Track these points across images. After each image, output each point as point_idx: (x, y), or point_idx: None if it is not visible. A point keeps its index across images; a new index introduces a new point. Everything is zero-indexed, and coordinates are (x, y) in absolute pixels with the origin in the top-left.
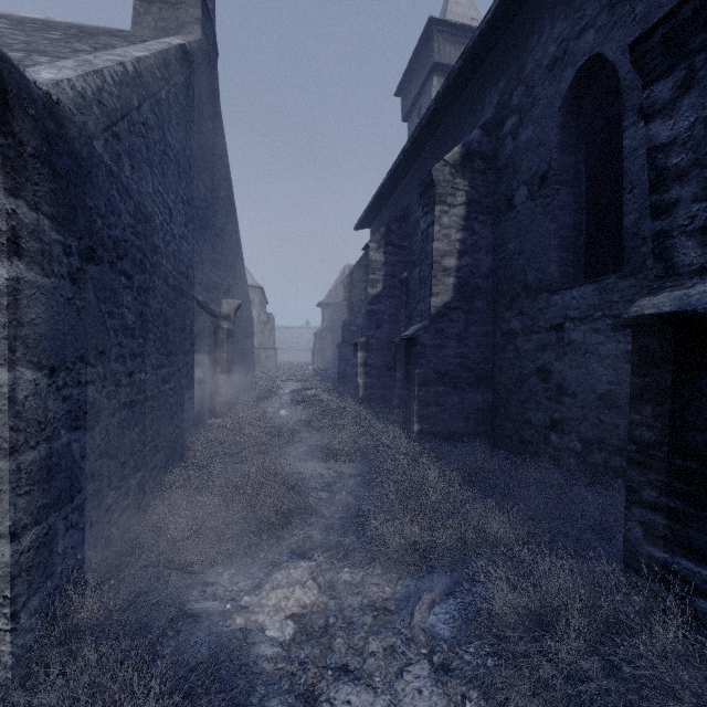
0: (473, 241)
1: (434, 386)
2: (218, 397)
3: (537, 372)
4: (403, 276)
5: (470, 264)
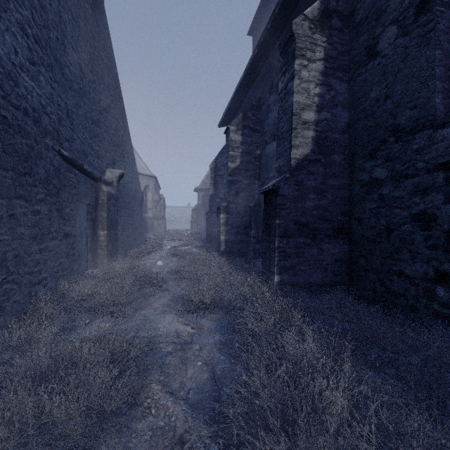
0: (331, 96)
1: (294, 237)
2: (98, 250)
3: (413, 219)
4: (257, 153)
5: (328, 118)
